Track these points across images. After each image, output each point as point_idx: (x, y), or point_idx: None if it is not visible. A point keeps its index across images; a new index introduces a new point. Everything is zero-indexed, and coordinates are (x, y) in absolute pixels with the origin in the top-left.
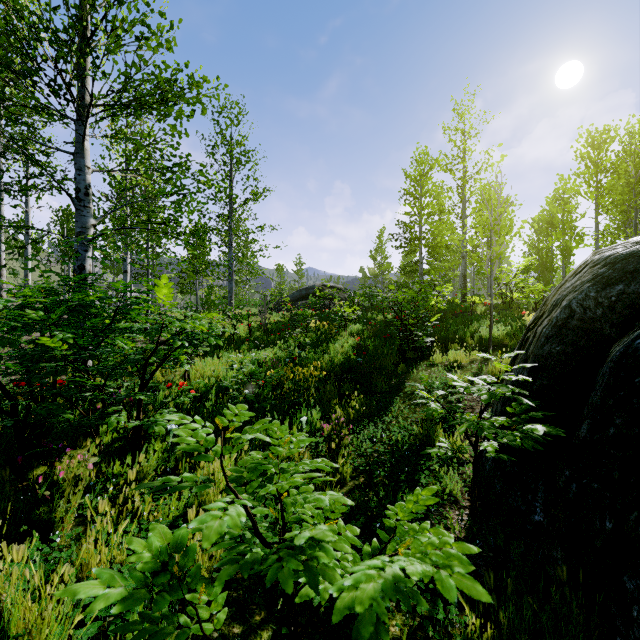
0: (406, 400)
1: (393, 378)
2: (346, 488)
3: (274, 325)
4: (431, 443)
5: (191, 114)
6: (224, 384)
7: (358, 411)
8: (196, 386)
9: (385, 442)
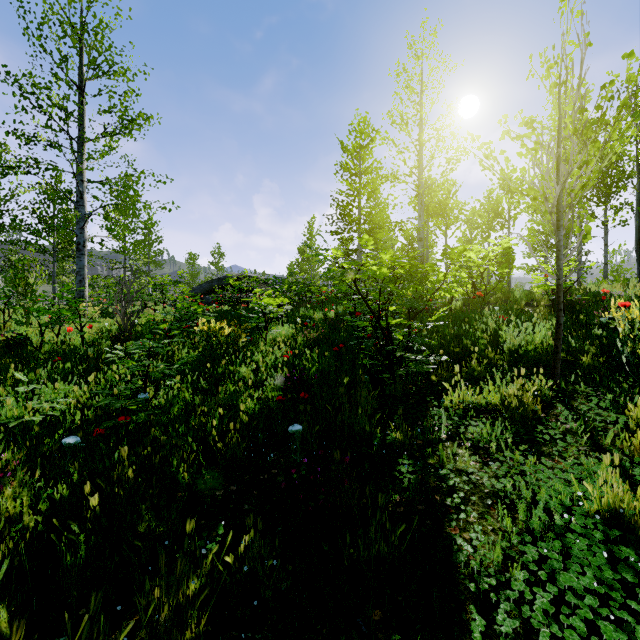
0: None
1: (397, 491)
2: None
3: (146, 328)
4: None
5: None
6: None
7: None
8: None
9: None
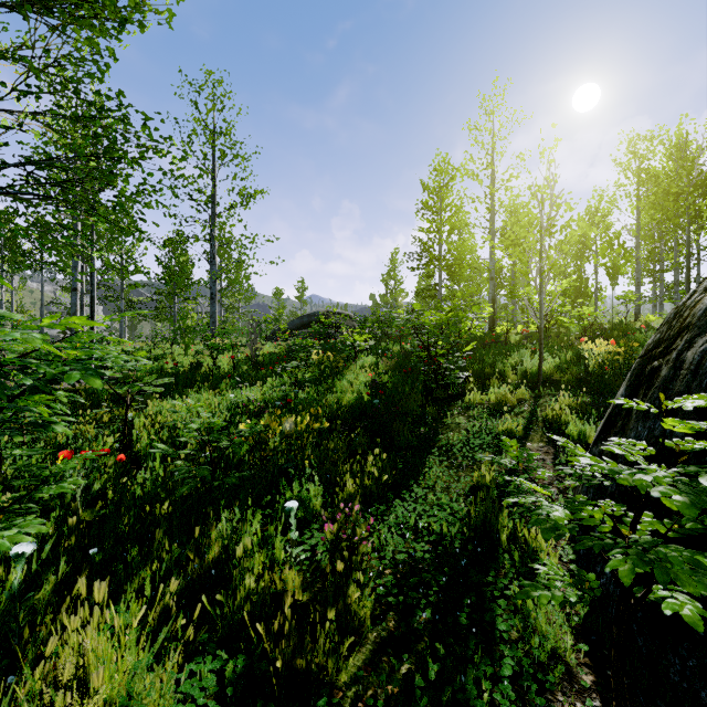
0: (443, 459)
1: (421, 426)
2: (365, 649)
3: (267, 357)
4: (493, 535)
5: (109, 7)
6: (157, 451)
7: (377, 479)
8: (140, 444)
9: (422, 534)
